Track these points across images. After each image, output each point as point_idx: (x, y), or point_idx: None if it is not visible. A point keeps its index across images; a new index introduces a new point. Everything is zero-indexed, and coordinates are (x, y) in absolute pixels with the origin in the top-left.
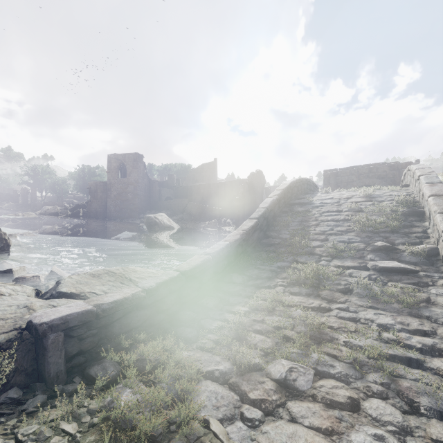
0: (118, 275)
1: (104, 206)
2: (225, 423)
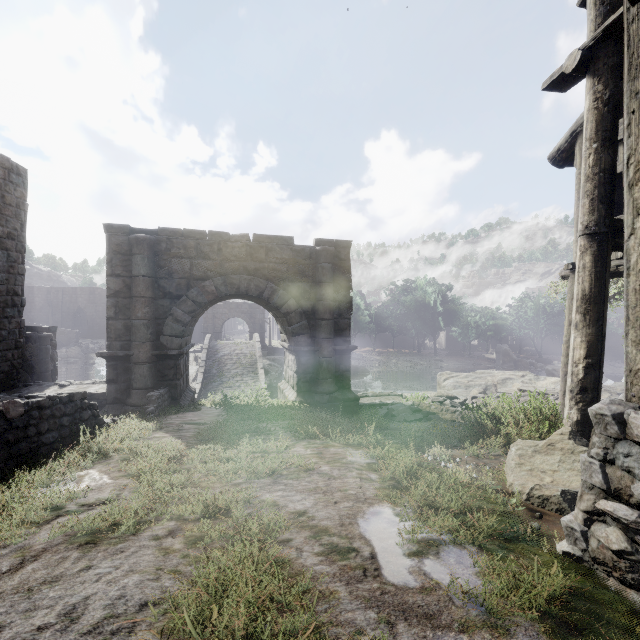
0: None
1: None
2: None
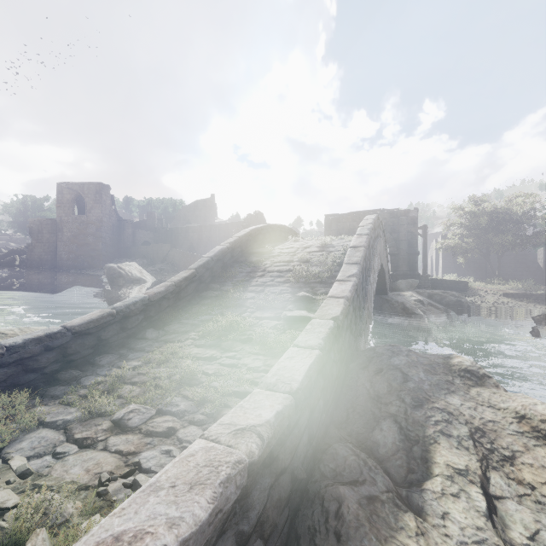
0: (10, 336)
1: (53, 252)
2: (33, 458)
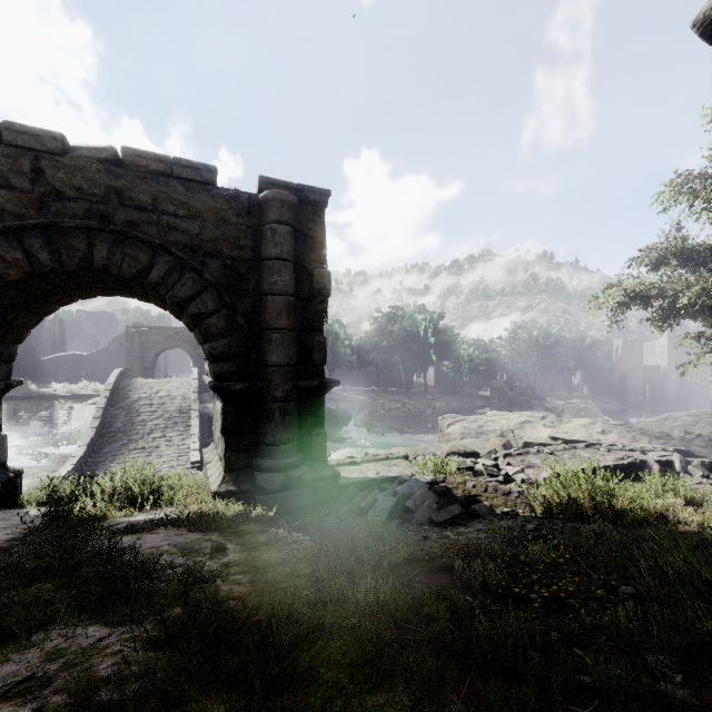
0: None
1: None
2: None
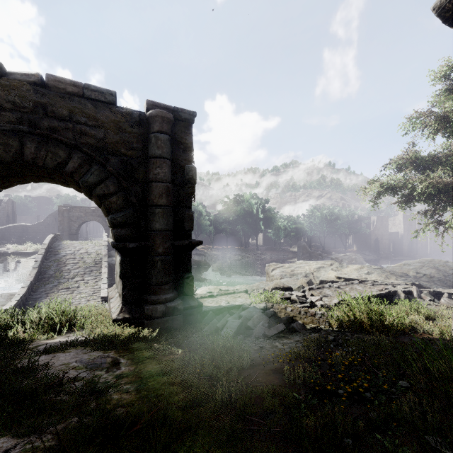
0: None
1: None
2: None
